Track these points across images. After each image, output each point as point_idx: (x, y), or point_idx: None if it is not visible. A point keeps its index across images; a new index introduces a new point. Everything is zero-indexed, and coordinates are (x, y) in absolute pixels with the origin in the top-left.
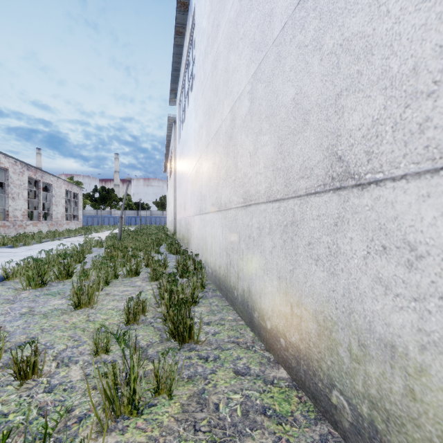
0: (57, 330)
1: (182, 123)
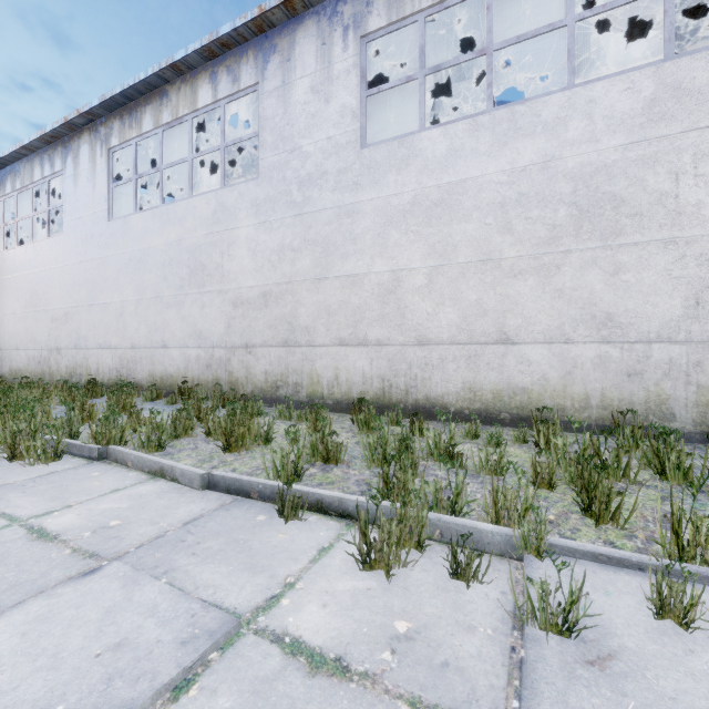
0: None
1: None
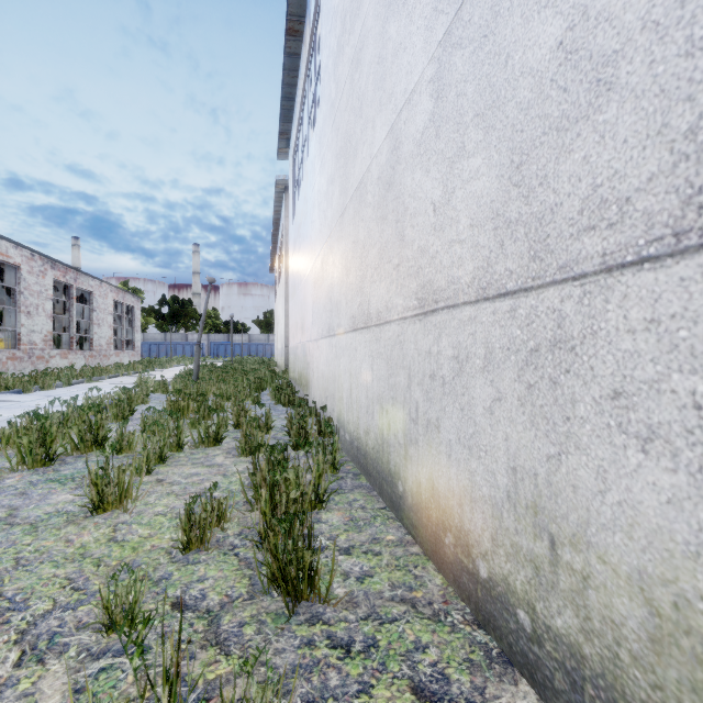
0: (47, 562)
1: (298, 187)
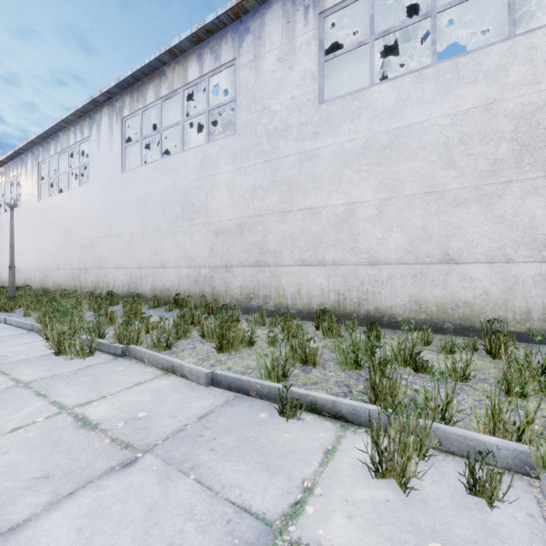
0: None
1: None
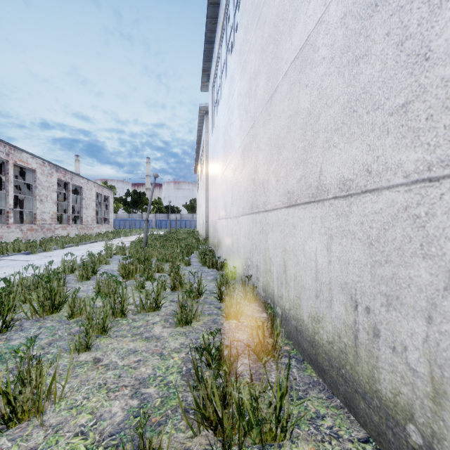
0: None
1: (217, 106)
